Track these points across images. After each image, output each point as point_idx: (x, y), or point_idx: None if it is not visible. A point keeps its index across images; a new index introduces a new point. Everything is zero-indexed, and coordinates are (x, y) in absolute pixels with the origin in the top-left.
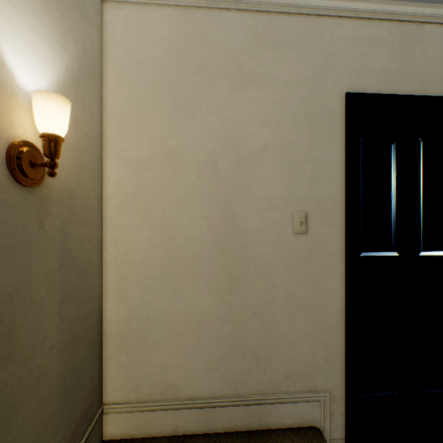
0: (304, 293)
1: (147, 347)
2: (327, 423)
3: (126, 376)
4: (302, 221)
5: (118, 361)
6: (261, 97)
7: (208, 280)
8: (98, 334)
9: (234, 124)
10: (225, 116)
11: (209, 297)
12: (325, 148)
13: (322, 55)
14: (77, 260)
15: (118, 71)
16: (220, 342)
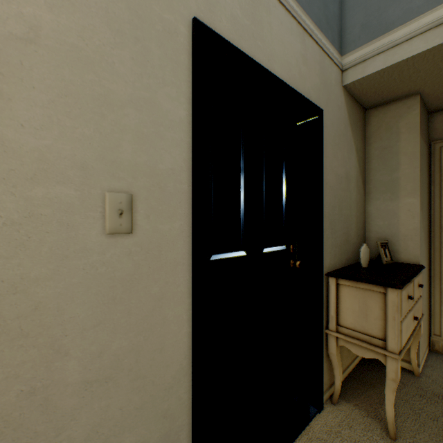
0: (128, 342)
1: None
2: None
3: None
4: (123, 210)
5: None
6: None
7: None
8: None
9: None
10: None
11: None
12: (164, 91)
13: None
14: None
15: None
16: None
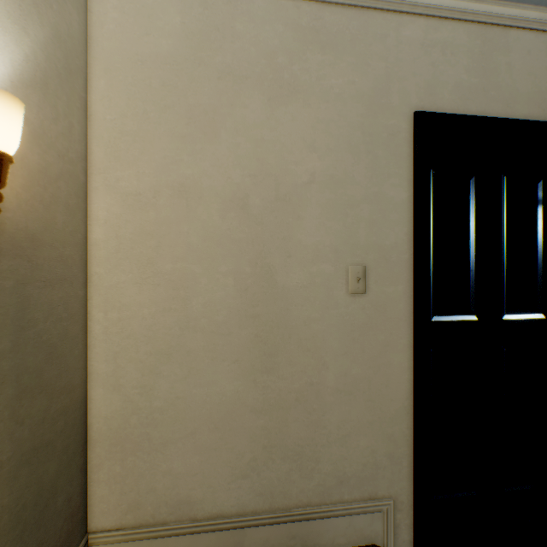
0: (362, 372)
1: (150, 451)
2: (391, 540)
3: (121, 491)
4: (360, 278)
5: (110, 472)
6: (306, 114)
7: (235, 357)
8: (80, 436)
9: (271, 148)
10: (258, 137)
11: (237, 379)
12: (389, 182)
13: (384, 61)
14: (45, 335)
15: (110, 70)
16: (252, 439)
